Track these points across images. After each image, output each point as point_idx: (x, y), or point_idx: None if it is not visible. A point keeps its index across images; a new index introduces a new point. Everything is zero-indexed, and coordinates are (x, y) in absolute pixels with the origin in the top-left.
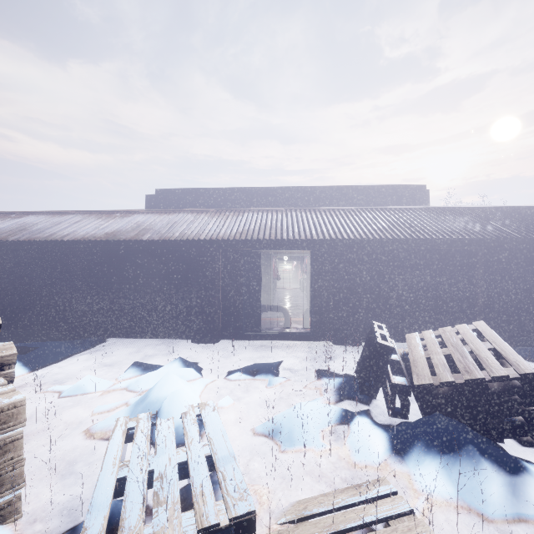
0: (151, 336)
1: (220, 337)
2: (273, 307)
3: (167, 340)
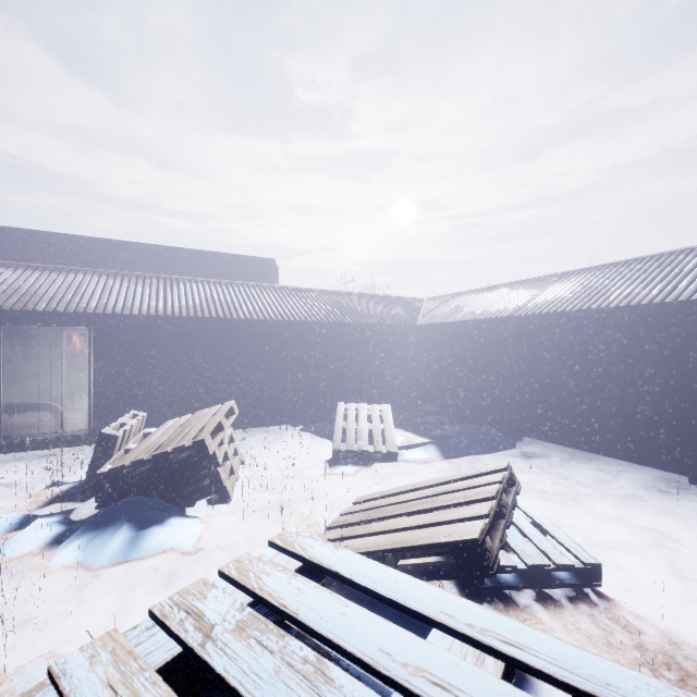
0: None
1: None
2: (33, 405)
3: None
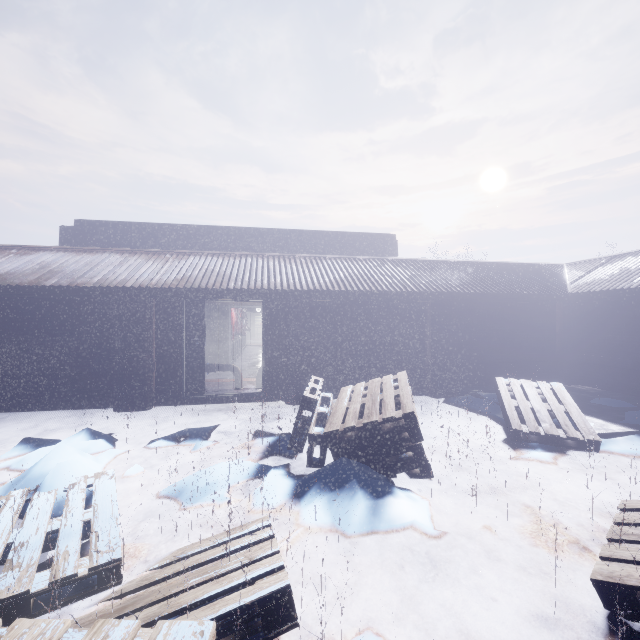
0: (59, 407)
1: (154, 403)
2: (221, 366)
3: (82, 410)
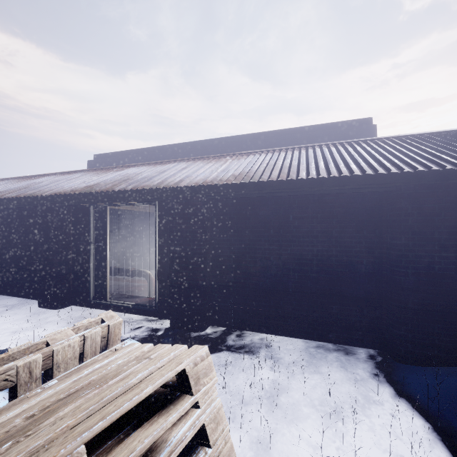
0: (20, 295)
1: (71, 302)
2: (135, 272)
3: (31, 300)
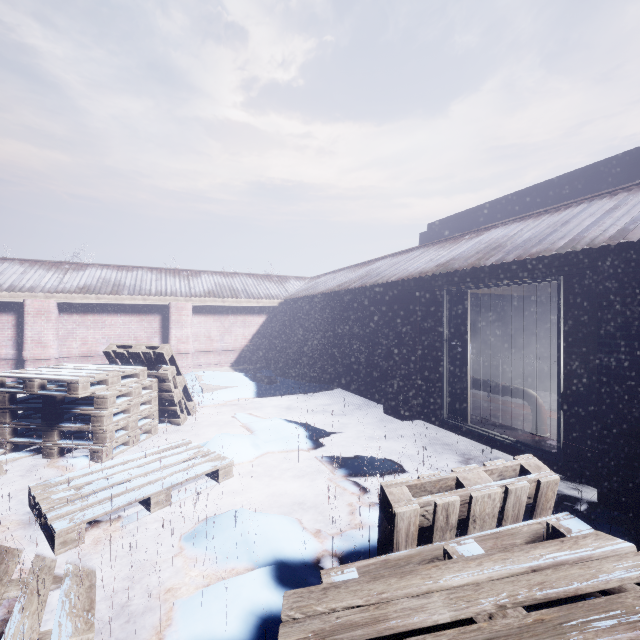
0: (363, 395)
1: (417, 415)
2: (508, 388)
3: (373, 402)
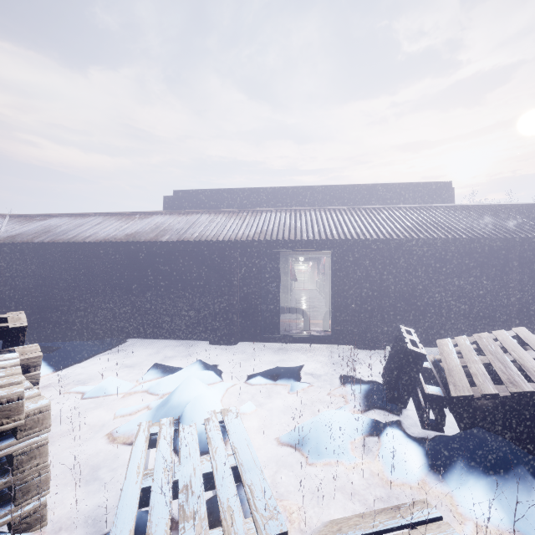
0: (170, 337)
1: (239, 339)
2: (292, 309)
3: (185, 341)
